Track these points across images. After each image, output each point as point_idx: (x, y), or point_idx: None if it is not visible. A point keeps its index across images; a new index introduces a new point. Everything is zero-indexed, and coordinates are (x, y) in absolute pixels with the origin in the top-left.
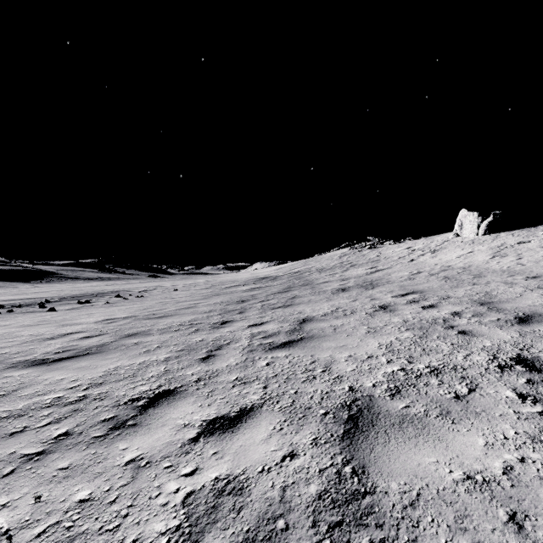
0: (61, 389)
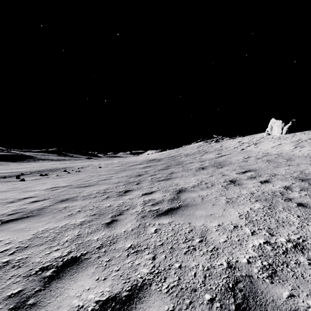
0: None
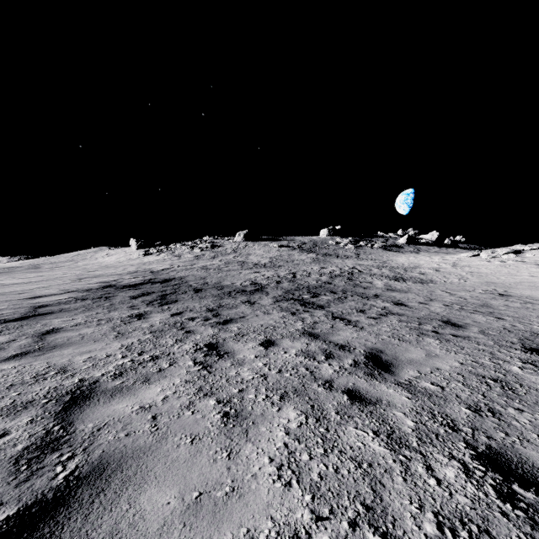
0: None
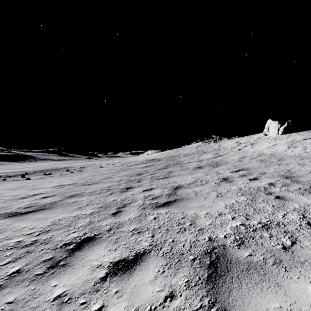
0: (22, 235)
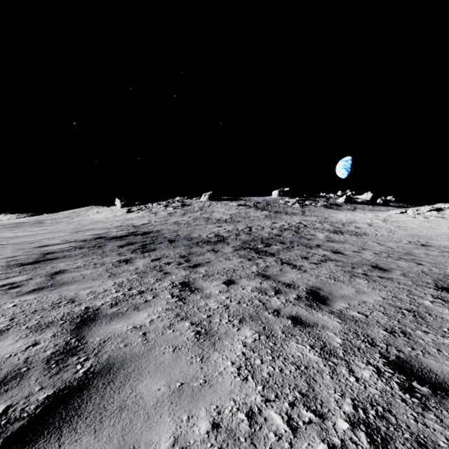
0: None
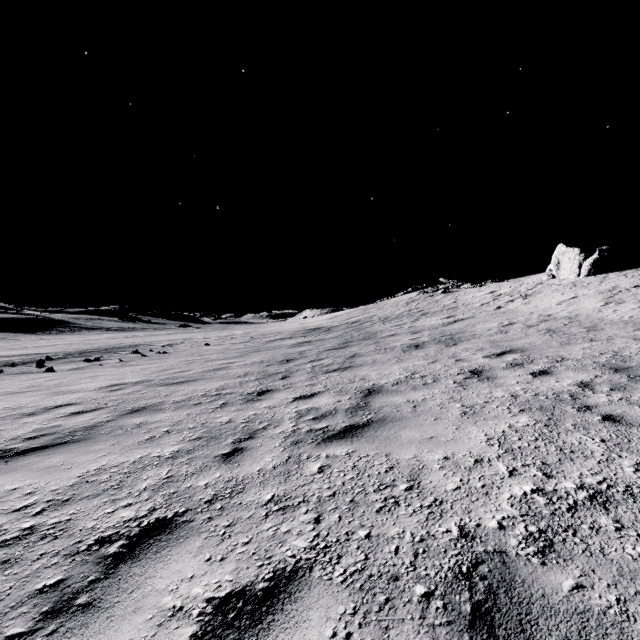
0: (2, 512)
